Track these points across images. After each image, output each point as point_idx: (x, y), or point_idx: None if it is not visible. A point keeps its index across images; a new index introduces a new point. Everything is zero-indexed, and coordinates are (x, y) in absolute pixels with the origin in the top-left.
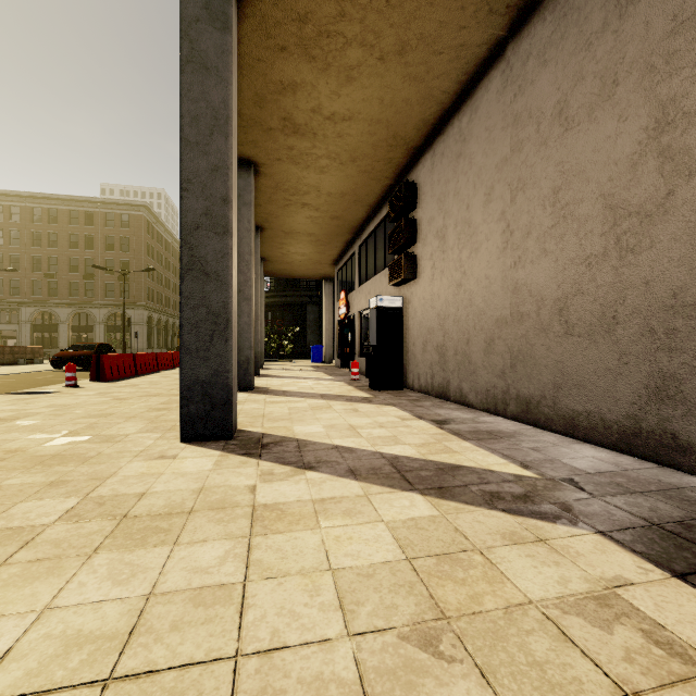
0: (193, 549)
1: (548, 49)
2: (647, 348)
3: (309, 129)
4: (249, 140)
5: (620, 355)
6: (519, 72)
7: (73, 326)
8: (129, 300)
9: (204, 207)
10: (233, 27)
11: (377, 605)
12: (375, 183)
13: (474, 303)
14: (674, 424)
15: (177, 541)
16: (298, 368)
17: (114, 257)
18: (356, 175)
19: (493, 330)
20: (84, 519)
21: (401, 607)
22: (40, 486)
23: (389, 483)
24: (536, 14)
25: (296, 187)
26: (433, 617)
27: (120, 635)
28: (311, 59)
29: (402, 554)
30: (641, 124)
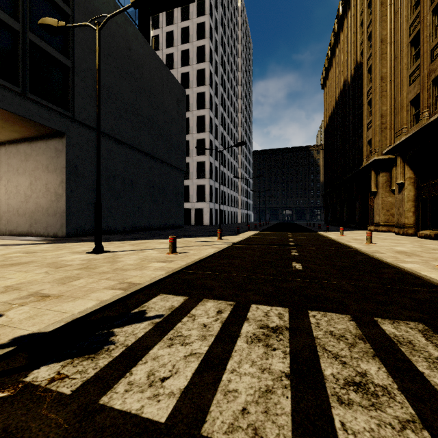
0: None
1: (15, 155)
2: (29, 219)
3: None
4: None
5: (26, 220)
6: (9, 153)
7: None
8: None
9: None
10: None
11: None
12: None
13: None
14: (32, 230)
15: None
16: None
17: None
18: None
19: (3, 214)
20: None
21: None
22: None
23: None
24: (13, 144)
25: None
26: None
27: None
28: None
29: None
30: (29, 182)
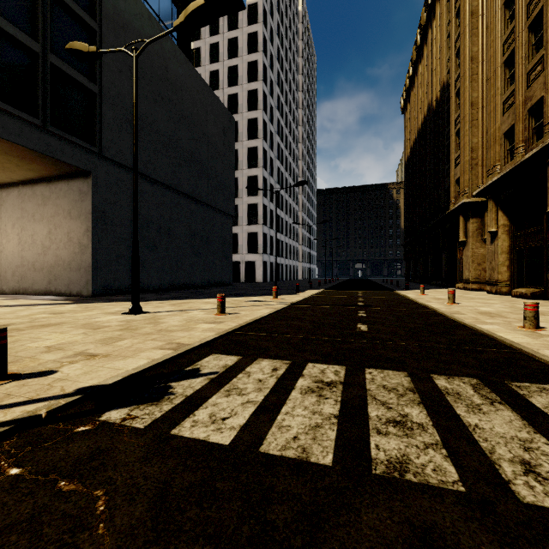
0: None
1: (31, 198)
2: (48, 274)
3: None
4: None
5: (44, 276)
6: (23, 196)
7: None
8: None
9: None
10: None
11: None
12: None
13: (8, 259)
14: (51, 288)
15: None
16: None
17: None
18: None
19: (15, 268)
20: None
21: None
22: None
23: None
24: (28, 185)
25: None
26: None
27: None
28: None
29: None
30: (47, 230)
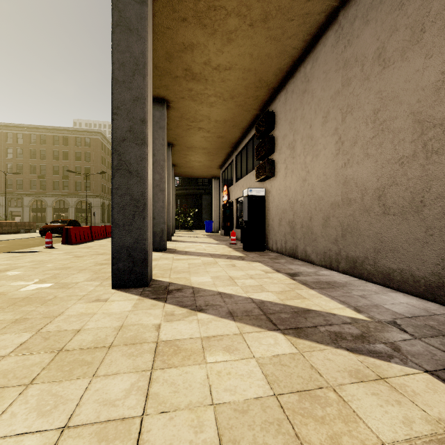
0: (106, 382)
1: (370, 12)
2: None
3: (202, 77)
4: (163, 85)
5: (426, 228)
6: (348, 30)
7: (55, 209)
8: (90, 192)
9: (129, 125)
10: (148, 1)
11: (251, 444)
12: (247, 113)
13: (315, 192)
14: None
15: (96, 373)
16: (196, 235)
17: (81, 165)
18: (234, 108)
19: (328, 210)
20: (31, 352)
21: None
22: (7, 323)
23: (258, 323)
24: None
25: (194, 117)
26: None
27: None
28: (203, 26)
29: (270, 389)
30: (443, 59)
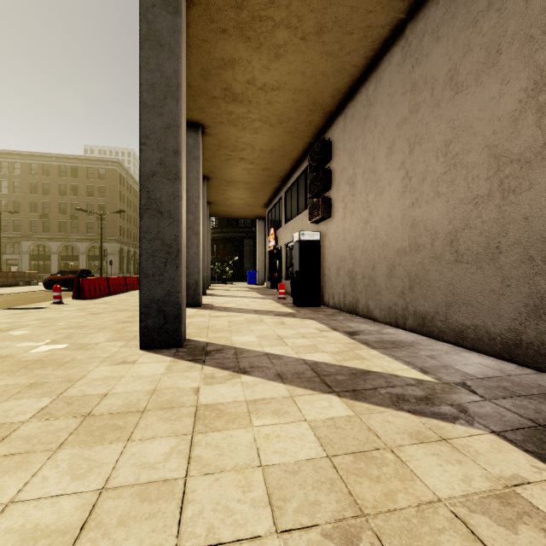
0: (143, 446)
1: (441, 27)
2: (527, 273)
3: (245, 98)
4: (197, 107)
5: (503, 278)
6: (416, 47)
7: (62, 256)
8: (106, 236)
9: (159, 158)
10: (182, 12)
11: (302, 501)
12: (298, 141)
13: (379, 237)
14: None
15: (130, 437)
16: (237, 288)
17: (94, 202)
18: (282, 135)
19: (394, 258)
20: (54, 417)
21: (324, 504)
22: (22, 387)
23: (311, 386)
24: None
25: (235, 145)
26: (352, 514)
27: (72, 530)
28: (246, 39)
29: (323, 451)
30: (521, 86)
